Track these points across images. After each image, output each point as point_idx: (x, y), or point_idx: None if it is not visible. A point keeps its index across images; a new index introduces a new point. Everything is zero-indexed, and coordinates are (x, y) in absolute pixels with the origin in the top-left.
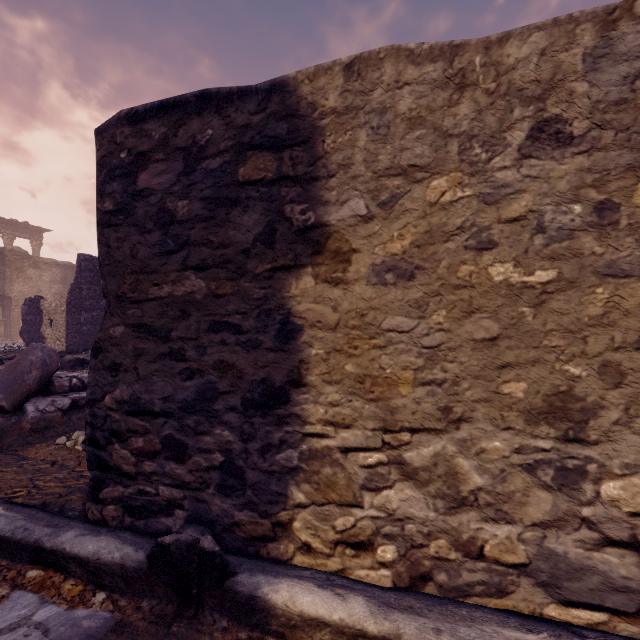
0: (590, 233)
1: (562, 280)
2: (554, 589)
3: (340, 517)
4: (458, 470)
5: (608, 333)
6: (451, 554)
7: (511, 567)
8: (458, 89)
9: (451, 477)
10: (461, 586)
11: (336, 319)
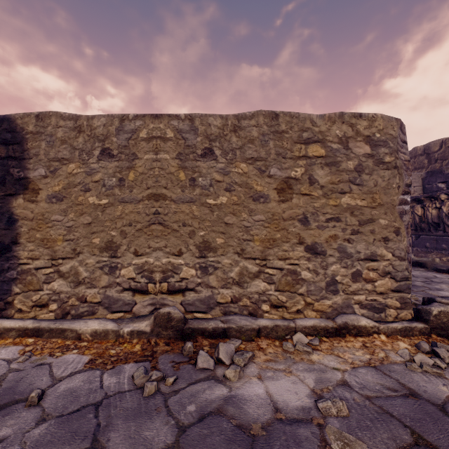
0: (118, 188)
1: (110, 203)
2: (110, 309)
3: (34, 296)
4: (79, 271)
5: (122, 221)
6: (76, 303)
7: (96, 303)
8: (79, 132)
9: (76, 274)
10: (80, 314)
11: (33, 216)
